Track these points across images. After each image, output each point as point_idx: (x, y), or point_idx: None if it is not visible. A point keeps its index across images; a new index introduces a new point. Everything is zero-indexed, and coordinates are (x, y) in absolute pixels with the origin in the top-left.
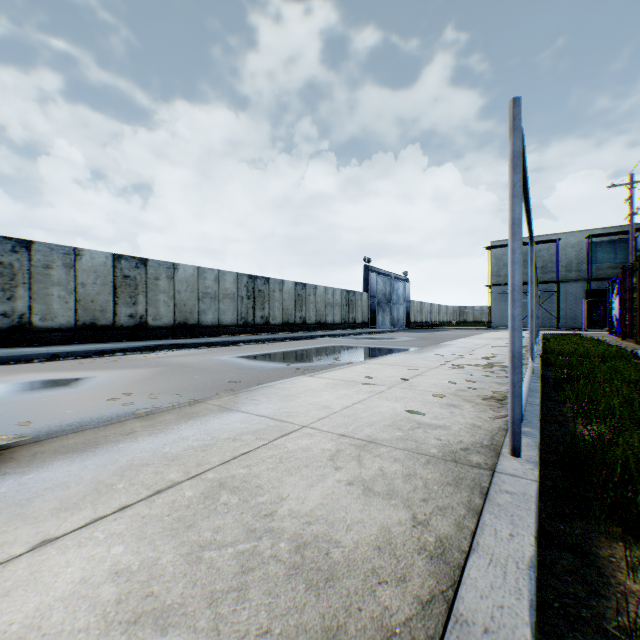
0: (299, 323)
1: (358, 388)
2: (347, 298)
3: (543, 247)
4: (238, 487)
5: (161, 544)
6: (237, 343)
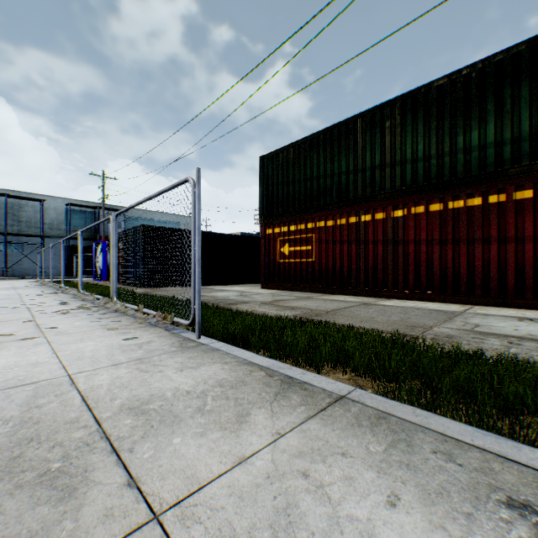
0: None
1: (14, 346)
2: None
3: (30, 203)
4: (144, 402)
5: (187, 424)
6: None
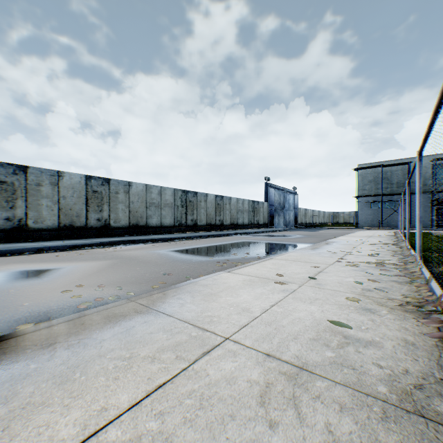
0: (218, 224)
1: (272, 286)
2: (253, 206)
3: (398, 168)
4: None
5: None
6: (173, 239)
